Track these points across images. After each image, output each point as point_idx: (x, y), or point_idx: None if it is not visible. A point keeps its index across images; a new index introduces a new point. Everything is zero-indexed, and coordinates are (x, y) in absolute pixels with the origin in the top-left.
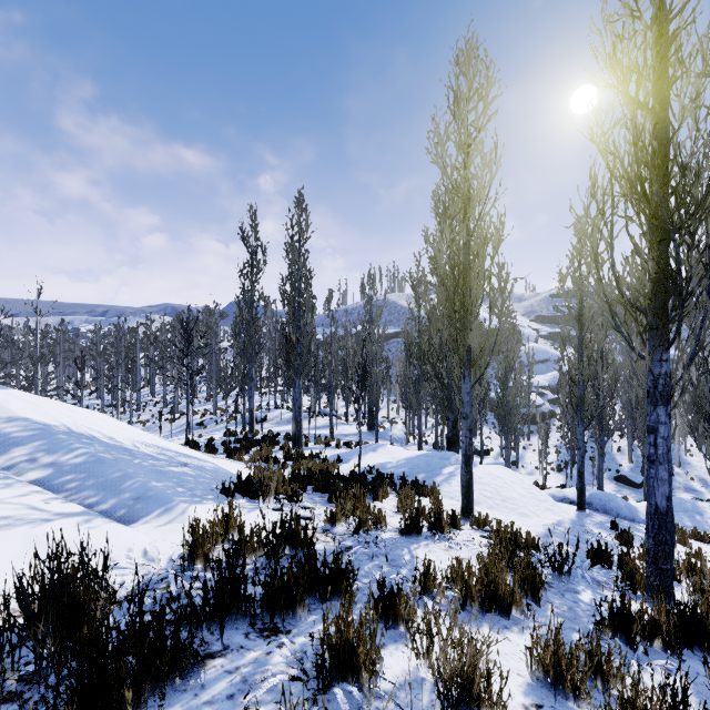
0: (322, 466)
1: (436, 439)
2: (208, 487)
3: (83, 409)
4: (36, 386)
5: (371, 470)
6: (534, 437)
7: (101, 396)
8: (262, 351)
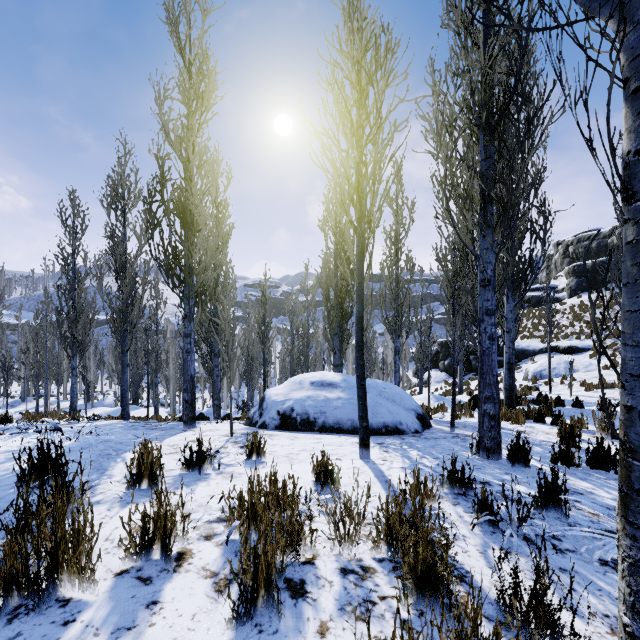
0: None
1: None
2: None
3: None
4: None
5: None
6: (206, 391)
7: None
8: None
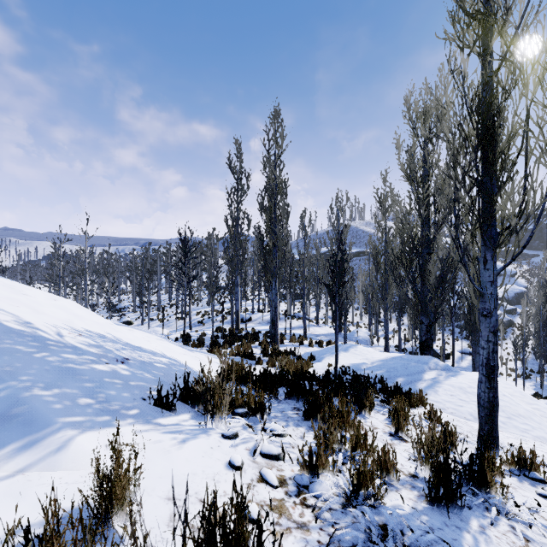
0: (296, 364)
1: (399, 342)
2: (138, 395)
3: (46, 295)
4: (85, 290)
5: (346, 371)
6: None
7: (134, 299)
8: (249, 267)
